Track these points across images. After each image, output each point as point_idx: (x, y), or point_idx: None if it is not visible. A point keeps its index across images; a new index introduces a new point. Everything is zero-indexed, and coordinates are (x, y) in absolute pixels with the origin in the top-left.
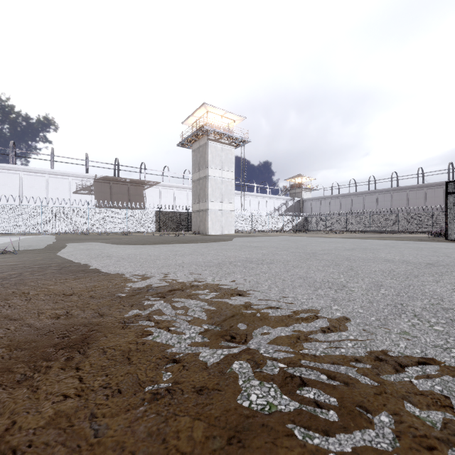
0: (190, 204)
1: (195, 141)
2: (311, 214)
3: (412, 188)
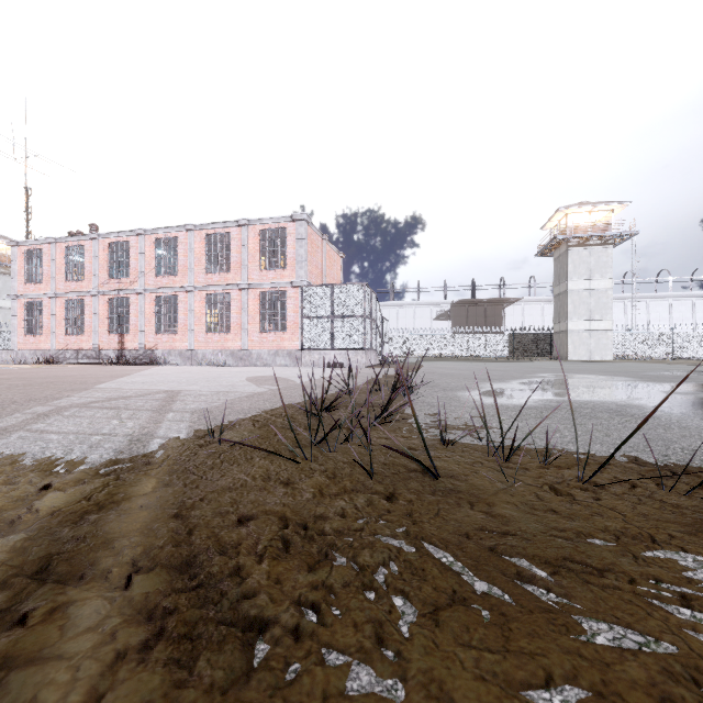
0: None
1: (556, 249)
2: None
3: None
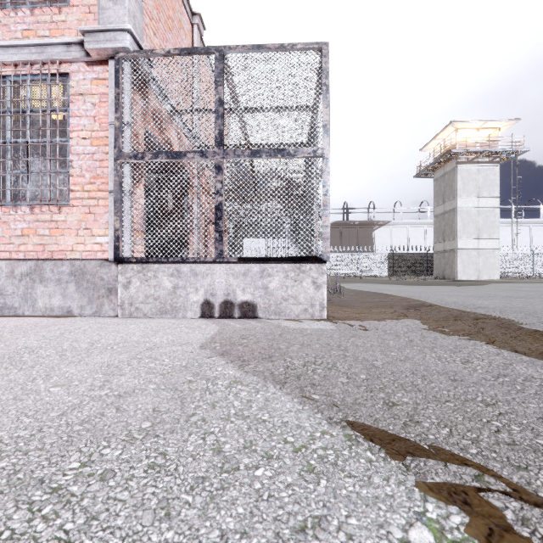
0: (428, 243)
1: (438, 168)
2: None
3: None
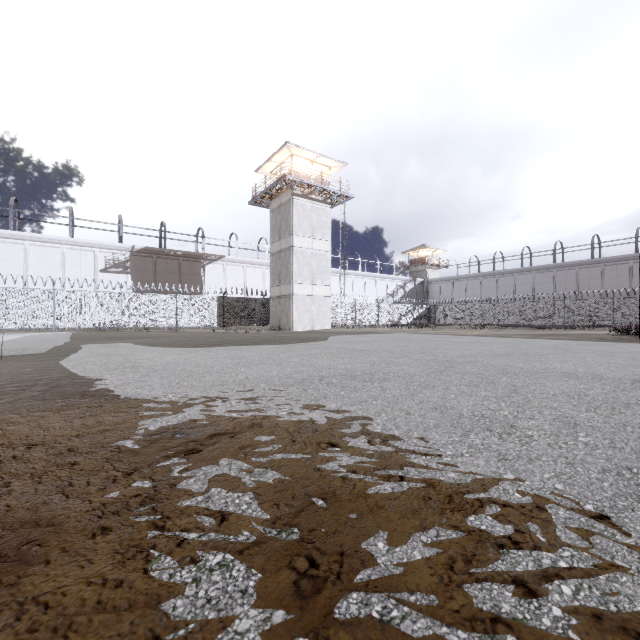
0: (267, 287)
1: (275, 198)
2: (439, 301)
3: (584, 265)
